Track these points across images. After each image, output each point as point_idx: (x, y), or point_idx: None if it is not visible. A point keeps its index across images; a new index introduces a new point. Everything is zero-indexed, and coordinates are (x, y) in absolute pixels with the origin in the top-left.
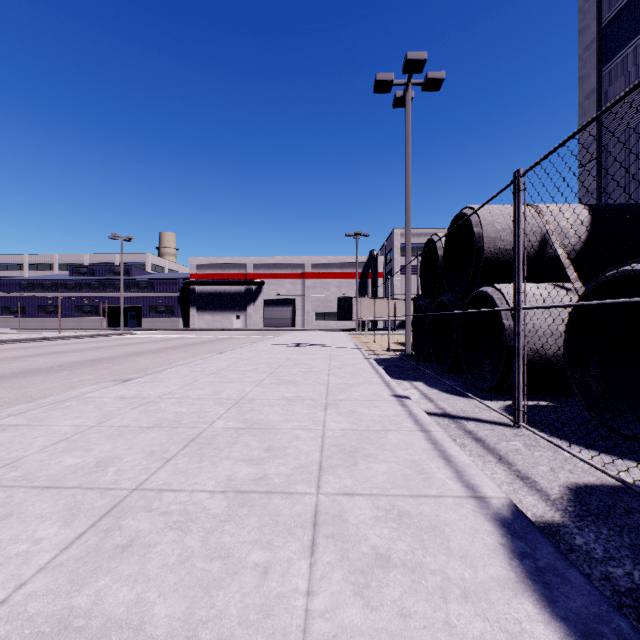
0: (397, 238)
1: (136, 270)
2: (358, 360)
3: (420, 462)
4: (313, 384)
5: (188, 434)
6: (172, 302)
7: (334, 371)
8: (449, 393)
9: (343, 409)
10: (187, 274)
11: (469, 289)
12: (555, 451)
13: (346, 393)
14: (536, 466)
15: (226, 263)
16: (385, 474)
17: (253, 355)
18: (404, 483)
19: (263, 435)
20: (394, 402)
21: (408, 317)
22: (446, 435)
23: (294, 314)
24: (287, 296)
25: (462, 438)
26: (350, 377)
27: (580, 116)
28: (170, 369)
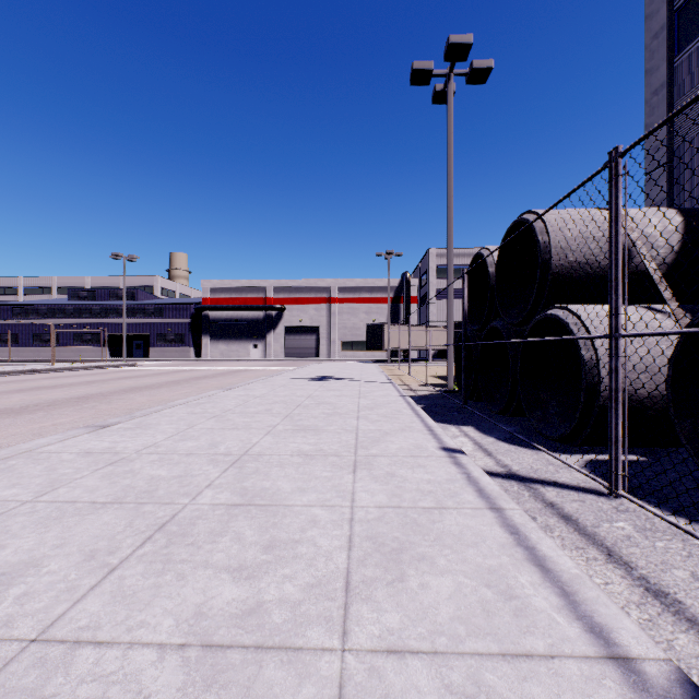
0: (432, 259)
1: (142, 294)
2: (392, 398)
3: (502, 572)
4: (338, 431)
5: (157, 516)
6: (182, 330)
7: (364, 413)
8: (509, 443)
9: (378, 471)
10: (199, 299)
11: (531, 312)
12: (684, 540)
13: (381, 445)
14: (668, 569)
15: (243, 286)
16: (452, 600)
17: (268, 391)
18: (486, 622)
19: (265, 517)
20: (444, 459)
21: (450, 347)
22: (528, 517)
23: (318, 343)
24: (310, 323)
25: (544, 515)
26: (384, 421)
27: (647, 115)
28: (164, 410)
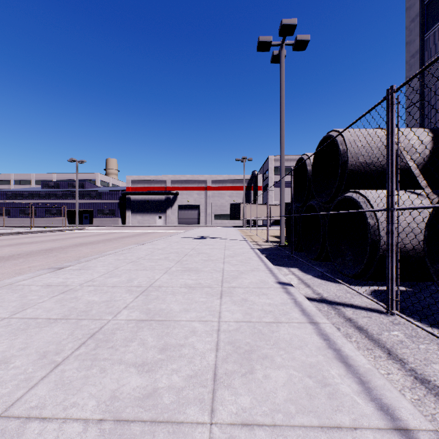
0: (271, 162)
1: (88, 184)
2: (246, 250)
3: (319, 367)
4: (211, 271)
5: (90, 328)
6: (114, 207)
7: (228, 259)
8: (321, 278)
9: (236, 297)
10: (124, 187)
11: (335, 195)
12: (438, 343)
13: (238, 280)
14: (429, 364)
15: (152, 179)
16: (285, 387)
17: (167, 246)
18: (309, 403)
19: (161, 329)
20: (279, 289)
21: (282, 217)
22: (335, 328)
23: (199, 215)
24: (194, 203)
25: (345, 327)
26: (241, 265)
27: (407, 70)
28: (100, 258)
